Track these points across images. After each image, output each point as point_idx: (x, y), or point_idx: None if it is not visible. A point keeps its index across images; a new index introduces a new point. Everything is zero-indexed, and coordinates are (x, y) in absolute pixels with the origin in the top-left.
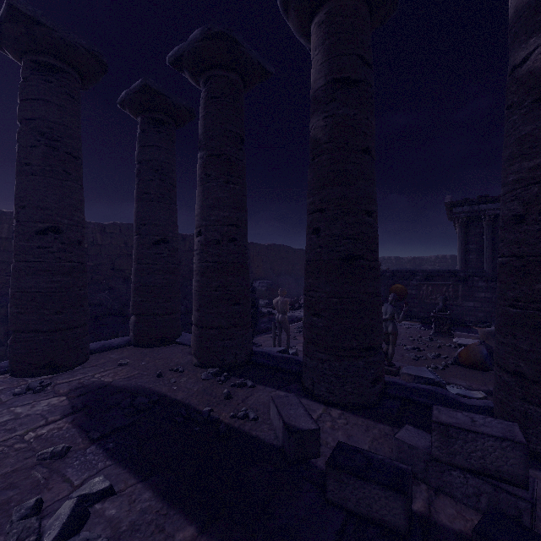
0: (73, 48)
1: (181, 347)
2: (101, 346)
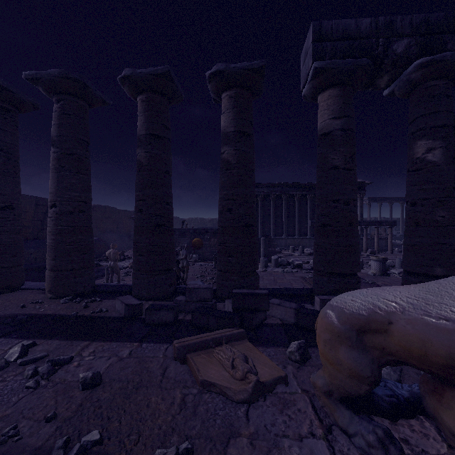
0: None
1: (28, 291)
2: None
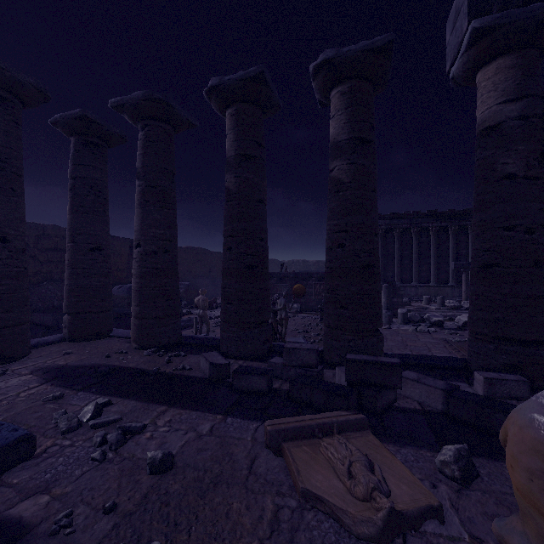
0: (21, 84)
1: (116, 339)
2: (36, 342)
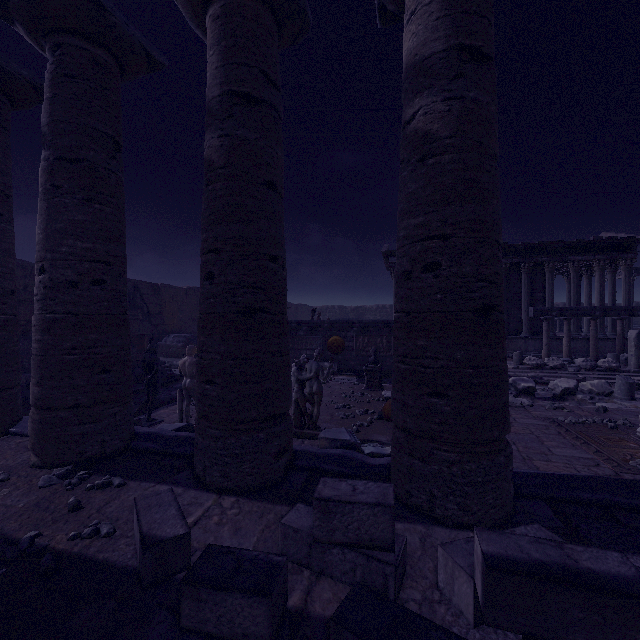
0: None
1: (17, 439)
2: None
